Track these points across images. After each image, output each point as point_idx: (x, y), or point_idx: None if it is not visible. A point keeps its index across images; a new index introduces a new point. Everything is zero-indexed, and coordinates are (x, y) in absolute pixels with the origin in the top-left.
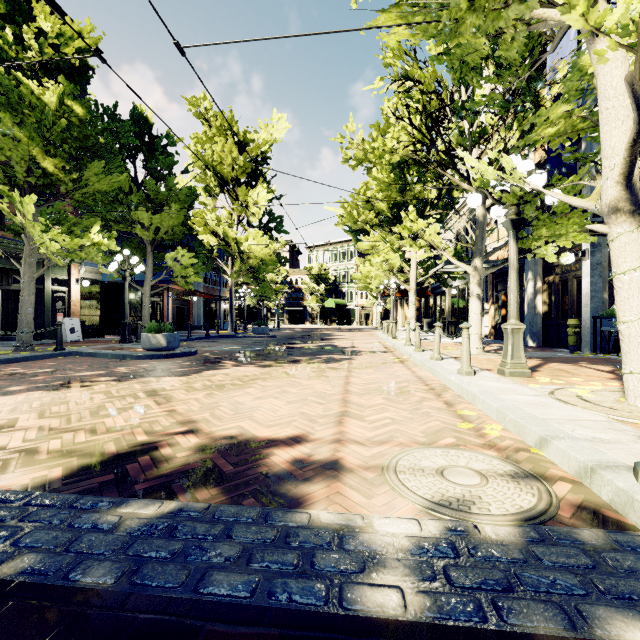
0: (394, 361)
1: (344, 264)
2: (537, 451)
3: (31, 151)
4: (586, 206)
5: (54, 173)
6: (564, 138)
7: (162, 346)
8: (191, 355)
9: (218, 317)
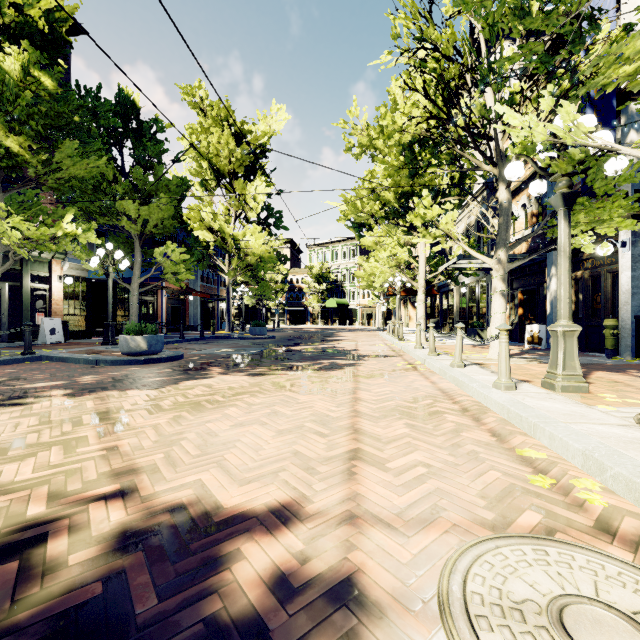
0: (407, 368)
1: (346, 263)
2: None
3: None
4: None
5: (19, 153)
6: None
7: (142, 350)
8: (175, 360)
9: (216, 317)
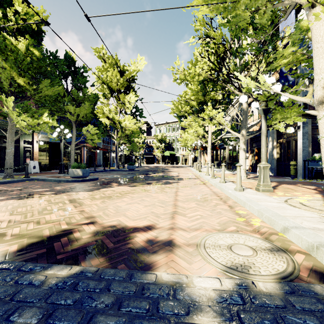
0: (200, 183)
1: (174, 133)
2: (282, 234)
3: (11, 74)
4: (304, 101)
5: (24, 85)
6: (292, 65)
7: (80, 175)
8: (95, 180)
9: (110, 160)
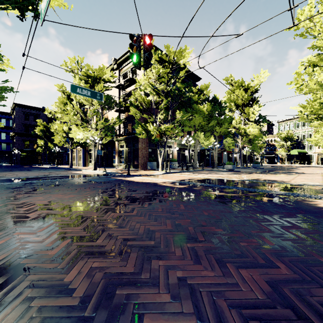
0: (318, 175)
1: (304, 129)
2: None
3: (200, 121)
4: None
5: (203, 125)
6: None
7: (231, 168)
8: (239, 171)
9: (232, 160)
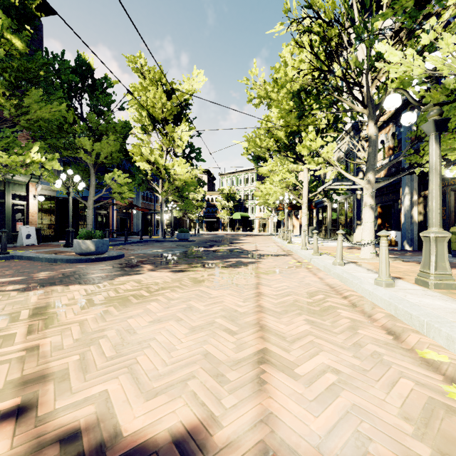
0: (297, 265)
1: (247, 187)
2: None
3: None
4: None
5: None
6: None
7: (91, 251)
8: (117, 258)
9: (153, 226)
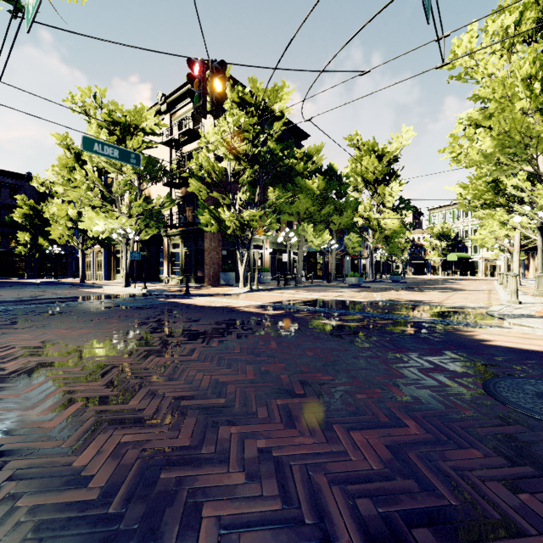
0: (484, 293)
1: (467, 221)
2: None
3: (307, 206)
4: None
5: (313, 212)
6: None
7: (356, 283)
8: (369, 288)
9: (359, 269)
